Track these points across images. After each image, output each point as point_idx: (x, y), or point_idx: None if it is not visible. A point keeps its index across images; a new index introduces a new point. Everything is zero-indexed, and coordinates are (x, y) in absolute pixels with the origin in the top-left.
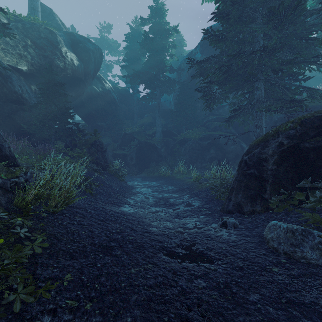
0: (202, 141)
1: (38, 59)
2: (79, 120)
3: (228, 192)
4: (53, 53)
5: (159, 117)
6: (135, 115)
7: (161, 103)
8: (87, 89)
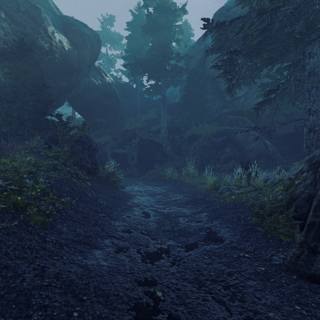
0: (215, 138)
1: (14, 36)
2: (80, 118)
3: (303, 232)
4: (36, 31)
5: (164, 111)
6: (138, 110)
7: (167, 98)
8: (85, 81)
